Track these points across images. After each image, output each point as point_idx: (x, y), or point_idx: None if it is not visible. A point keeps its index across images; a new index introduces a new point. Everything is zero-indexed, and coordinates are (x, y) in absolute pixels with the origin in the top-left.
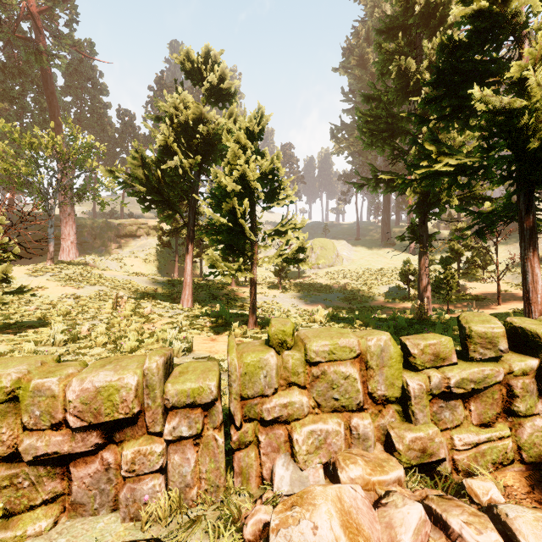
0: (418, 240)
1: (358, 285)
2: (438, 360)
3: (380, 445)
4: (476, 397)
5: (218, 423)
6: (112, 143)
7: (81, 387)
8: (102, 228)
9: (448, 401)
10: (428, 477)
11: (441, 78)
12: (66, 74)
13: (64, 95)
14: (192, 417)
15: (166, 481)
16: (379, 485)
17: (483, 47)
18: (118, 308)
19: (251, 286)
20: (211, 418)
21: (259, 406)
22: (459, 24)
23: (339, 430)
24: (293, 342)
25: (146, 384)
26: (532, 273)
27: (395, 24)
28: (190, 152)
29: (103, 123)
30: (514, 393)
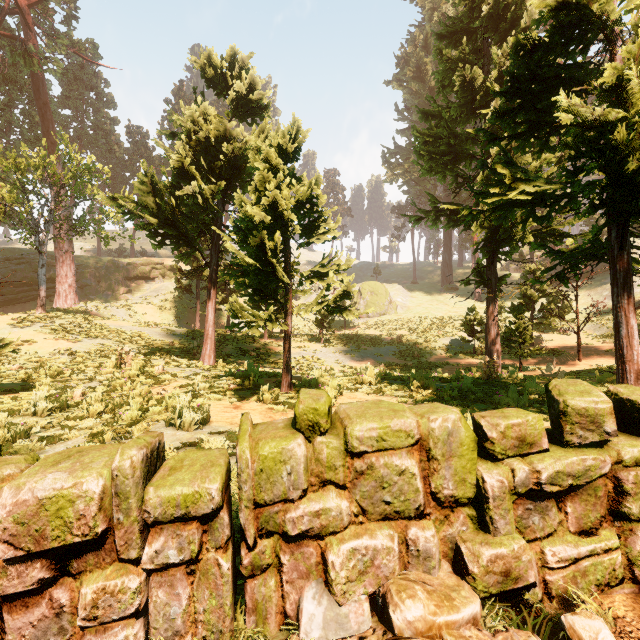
0: (486, 284)
1: (415, 337)
2: (523, 446)
3: (447, 563)
4: (574, 495)
5: (223, 541)
6: (120, 166)
7: (16, 499)
8: (107, 268)
9: (537, 502)
10: (514, 610)
11: (516, 86)
12: (64, 82)
13: (62, 107)
14: (184, 534)
15: (147, 626)
16: (448, 629)
17: (567, 49)
18: (122, 367)
19: (284, 340)
20: (212, 534)
21: (281, 515)
22: (537, 21)
23: (391, 547)
24: (328, 425)
25: (115, 490)
26: (626, 325)
27: (458, 27)
28: (211, 177)
29: (110, 141)
30: (624, 489)
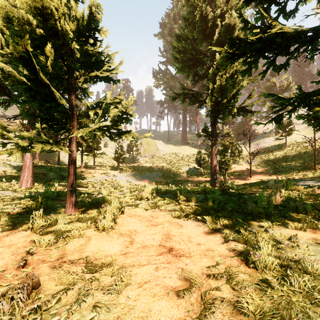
0: (211, 135)
1: (170, 167)
2: None
3: None
4: None
5: None
6: None
7: None
8: None
9: None
10: None
11: None
12: None
13: None
14: None
15: None
16: None
17: None
18: None
19: (68, 165)
20: None
21: None
22: None
23: None
24: None
25: None
26: None
27: None
28: None
29: None
30: None
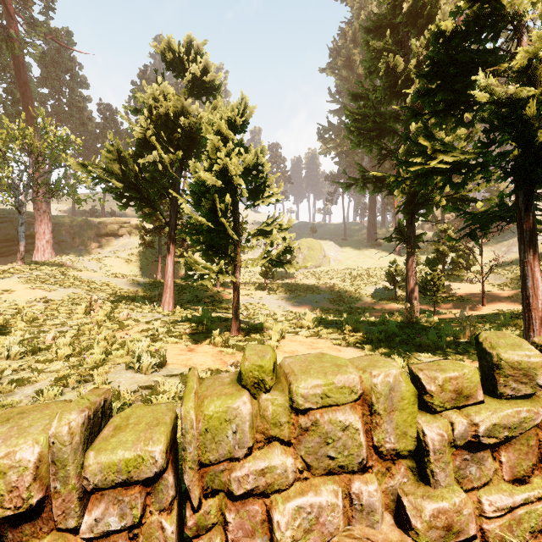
0: (406, 241)
1: (345, 286)
2: (460, 398)
3: (389, 515)
4: (508, 445)
5: (167, 503)
6: (92, 138)
7: None
8: (81, 226)
9: (474, 452)
10: None
11: (435, 70)
12: (42, 65)
13: (40, 86)
14: (126, 500)
15: None
16: None
17: (480, 37)
18: (91, 313)
19: (233, 290)
20: (156, 496)
21: (226, 474)
22: (454, 12)
23: (335, 503)
24: (273, 382)
25: (51, 458)
26: (532, 278)
27: (382, 22)
28: (170, 147)
29: (83, 117)
30: None
